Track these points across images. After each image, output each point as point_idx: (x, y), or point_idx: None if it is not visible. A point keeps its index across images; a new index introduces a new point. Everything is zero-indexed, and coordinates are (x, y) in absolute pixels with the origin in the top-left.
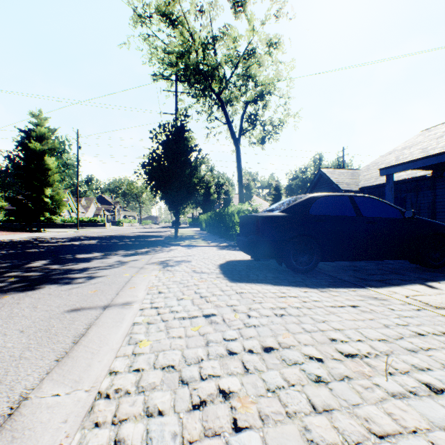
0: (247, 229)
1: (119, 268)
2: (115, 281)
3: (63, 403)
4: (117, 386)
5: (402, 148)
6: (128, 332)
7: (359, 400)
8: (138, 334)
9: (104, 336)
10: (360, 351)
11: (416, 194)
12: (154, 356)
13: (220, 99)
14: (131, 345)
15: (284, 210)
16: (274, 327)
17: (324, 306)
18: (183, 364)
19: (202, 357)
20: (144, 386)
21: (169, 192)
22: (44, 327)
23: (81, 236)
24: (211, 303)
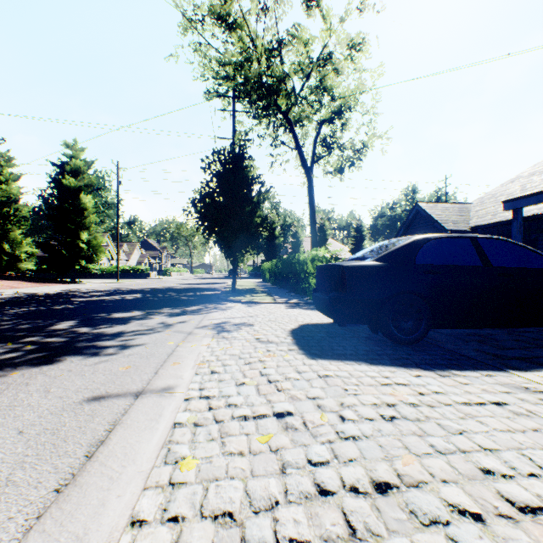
0: (328, 284)
1: (161, 332)
2: (155, 352)
3: None
4: None
5: (529, 174)
6: (165, 439)
7: None
8: (179, 444)
9: (131, 447)
10: (542, 499)
11: None
12: (202, 490)
13: (287, 119)
14: (169, 465)
15: (380, 258)
16: (385, 441)
17: (453, 403)
18: (246, 511)
19: (277, 498)
20: None
21: (225, 235)
22: (51, 426)
23: (120, 288)
24: (284, 393)
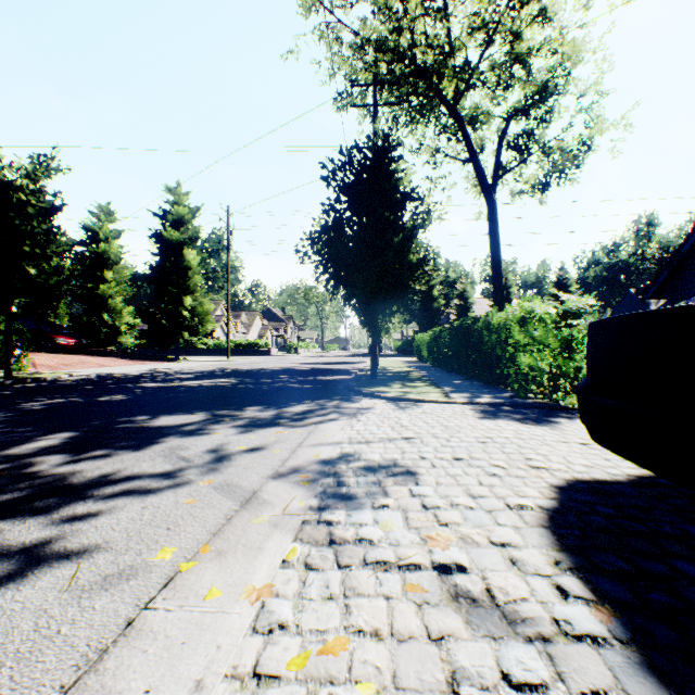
0: None
1: (184, 489)
2: (61, 628)
3: None
4: None
5: None
6: None
7: None
8: None
9: None
10: None
11: None
12: None
13: (455, 114)
14: None
15: None
16: None
17: None
18: None
19: None
20: None
21: (358, 283)
22: None
23: (221, 368)
24: None
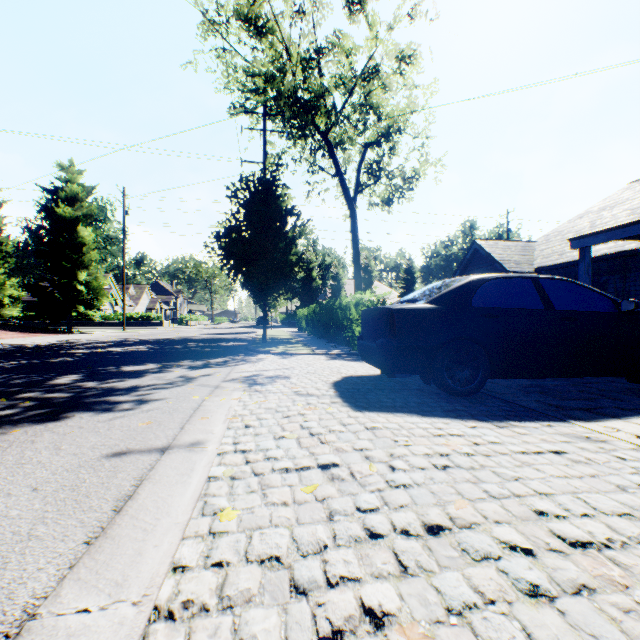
0: (375, 329)
1: (183, 386)
2: (179, 407)
3: (95, 628)
4: (185, 596)
5: (599, 209)
6: (200, 492)
7: (622, 639)
8: (216, 496)
9: (163, 500)
10: (593, 536)
11: (623, 277)
12: (245, 538)
13: (327, 141)
14: (207, 516)
15: (433, 300)
16: (438, 488)
17: (510, 453)
18: (294, 555)
19: (325, 542)
20: (231, 597)
21: (254, 275)
22: (69, 483)
23: (128, 339)
24: (329, 445)
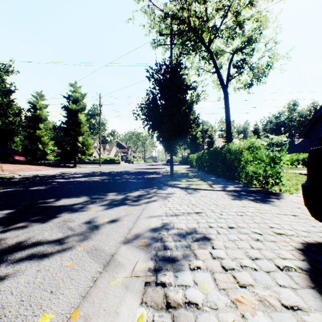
0: None
1: (67, 253)
2: None
3: None
4: None
5: None
6: None
7: None
8: None
9: None
10: None
11: None
12: None
13: (209, 50)
14: None
15: None
16: None
17: None
18: None
19: None
20: None
21: (165, 129)
22: None
23: (96, 171)
24: None
